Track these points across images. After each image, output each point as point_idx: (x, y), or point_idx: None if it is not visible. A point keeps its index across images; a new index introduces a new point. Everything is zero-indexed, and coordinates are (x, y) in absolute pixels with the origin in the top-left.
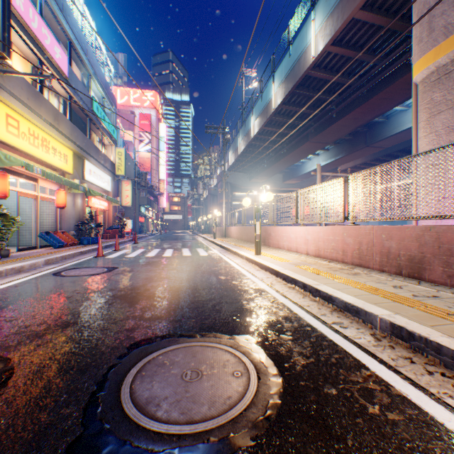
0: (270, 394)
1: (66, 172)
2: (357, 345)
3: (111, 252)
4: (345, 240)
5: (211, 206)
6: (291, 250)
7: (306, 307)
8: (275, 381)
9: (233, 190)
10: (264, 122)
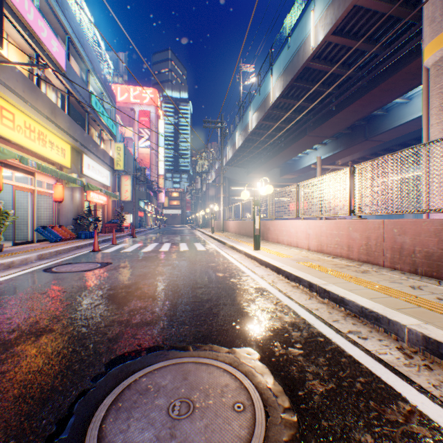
0: (284, 442)
1: (64, 166)
2: (384, 363)
3: (108, 246)
4: (351, 235)
5: (209, 200)
6: (291, 245)
7: (315, 311)
8: (289, 421)
9: (231, 185)
10: (262, 116)
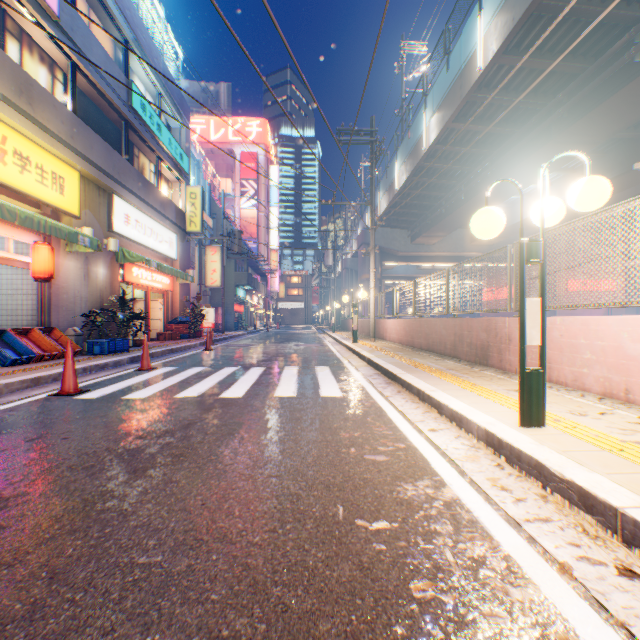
0: None
1: (61, 211)
2: None
3: (124, 375)
4: None
5: (347, 287)
6: (635, 401)
7: None
8: None
9: (384, 259)
10: (453, 109)
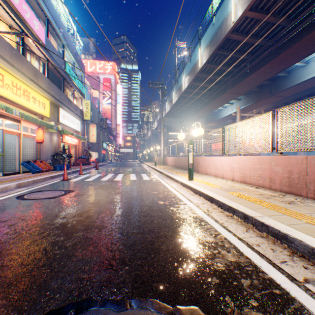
0: None
1: (44, 116)
2: None
3: (76, 176)
4: (273, 169)
5: (153, 142)
6: (218, 176)
7: (257, 247)
8: None
9: (169, 131)
10: (192, 78)
